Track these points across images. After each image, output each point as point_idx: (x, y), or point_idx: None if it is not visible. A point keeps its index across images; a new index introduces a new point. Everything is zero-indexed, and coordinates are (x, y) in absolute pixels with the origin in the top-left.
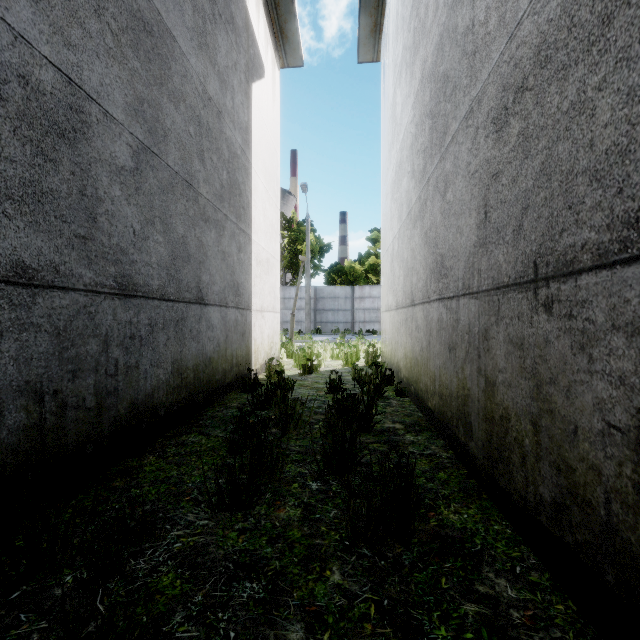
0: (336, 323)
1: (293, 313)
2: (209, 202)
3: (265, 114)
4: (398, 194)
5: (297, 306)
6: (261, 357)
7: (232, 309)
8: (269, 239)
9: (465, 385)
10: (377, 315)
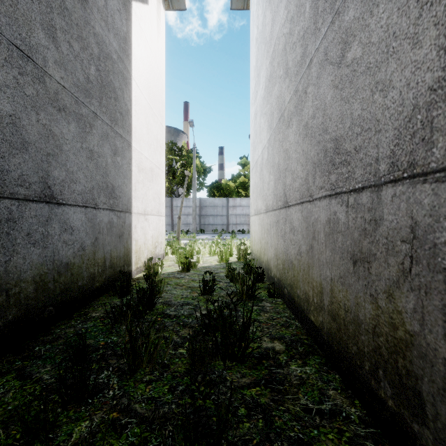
0: (215, 225)
1: (179, 217)
2: (66, 90)
3: (149, 38)
4: (268, 106)
5: (186, 212)
6: (144, 256)
7: (104, 211)
8: (153, 151)
9: (399, 323)
10: (245, 219)
